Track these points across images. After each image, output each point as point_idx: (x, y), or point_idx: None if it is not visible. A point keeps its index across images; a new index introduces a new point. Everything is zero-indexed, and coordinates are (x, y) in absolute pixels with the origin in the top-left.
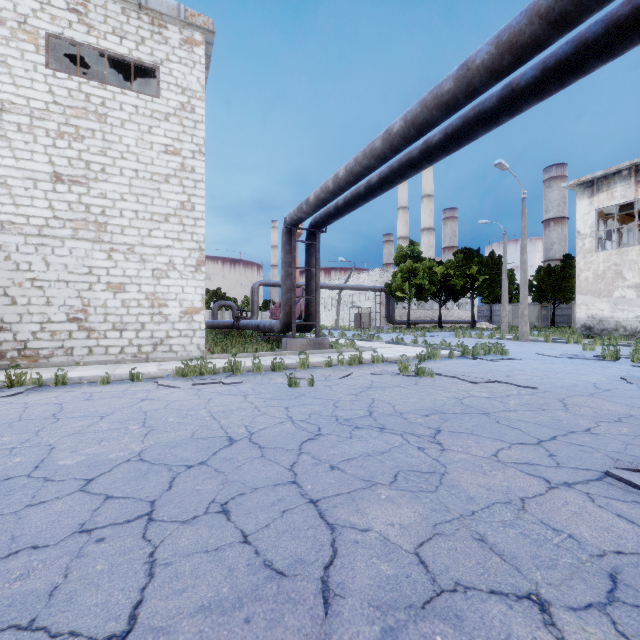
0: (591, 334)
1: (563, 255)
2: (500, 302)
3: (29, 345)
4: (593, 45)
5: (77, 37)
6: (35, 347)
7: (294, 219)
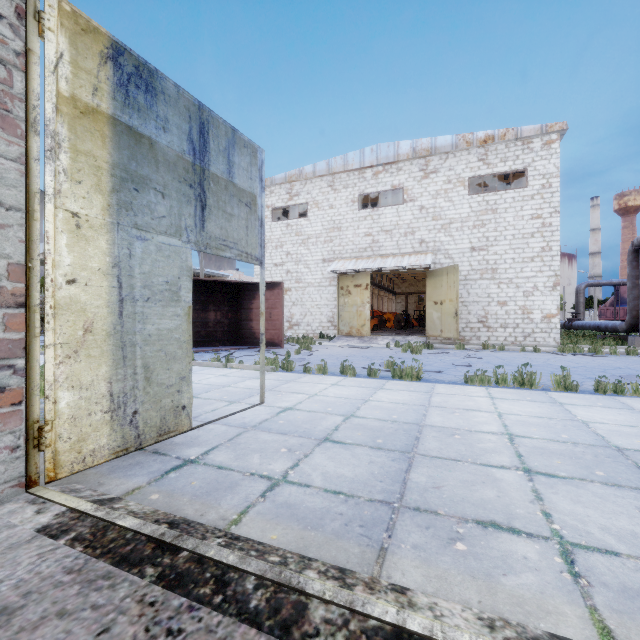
0: None
1: None
2: None
3: (461, 334)
4: None
5: (482, 173)
6: (463, 335)
7: None
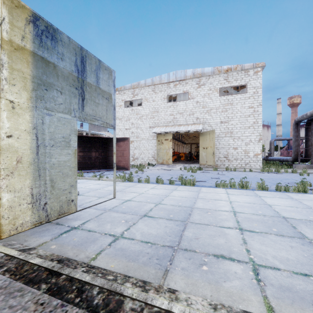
0: None
1: None
2: None
3: (216, 163)
4: None
5: (226, 86)
6: (217, 163)
7: (299, 120)
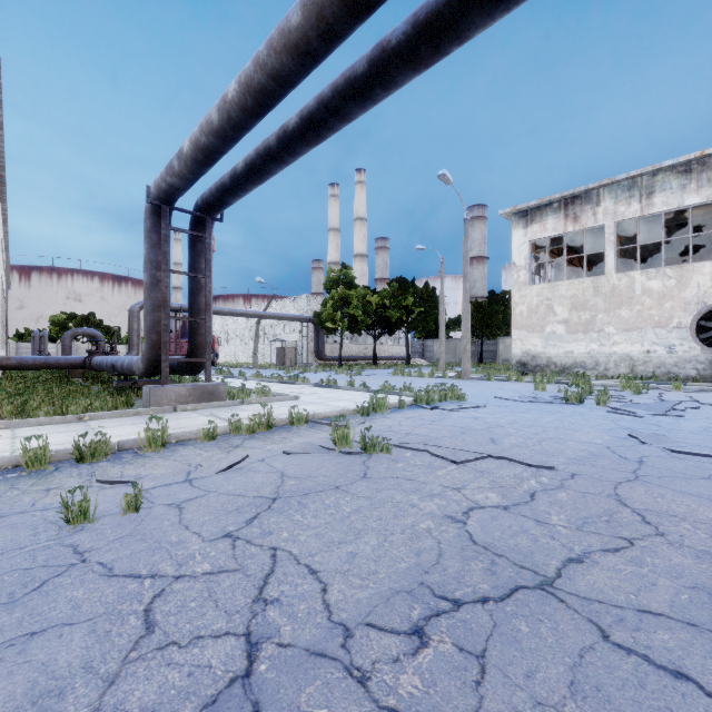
0: (526, 371)
1: (489, 291)
2: (432, 337)
3: None
4: None
5: None
6: None
7: (162, 188)
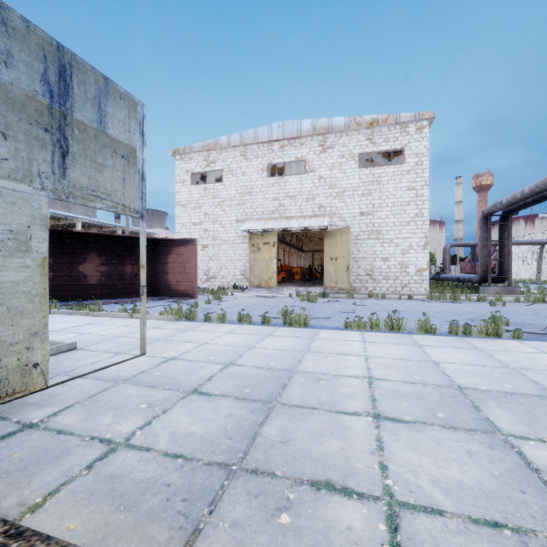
0: None
1: None
2: None
3: (352, 285)
4: None
5: (369, 150)
6: (354, 286)
7: (490, 212)
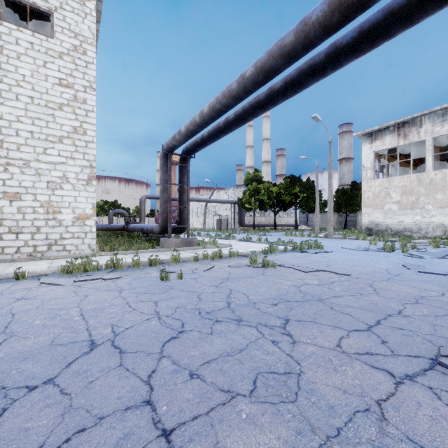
0: (371, 233)
1: (351, 182)
2: (313, 212)
3: None
4: (398, 13)
5: None
6: None
7: (170, 146)
